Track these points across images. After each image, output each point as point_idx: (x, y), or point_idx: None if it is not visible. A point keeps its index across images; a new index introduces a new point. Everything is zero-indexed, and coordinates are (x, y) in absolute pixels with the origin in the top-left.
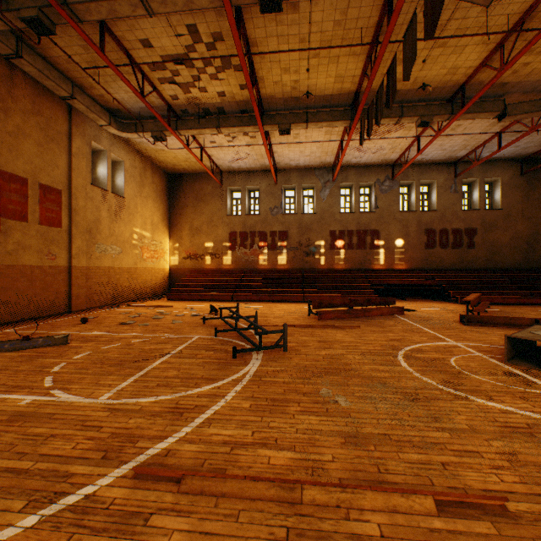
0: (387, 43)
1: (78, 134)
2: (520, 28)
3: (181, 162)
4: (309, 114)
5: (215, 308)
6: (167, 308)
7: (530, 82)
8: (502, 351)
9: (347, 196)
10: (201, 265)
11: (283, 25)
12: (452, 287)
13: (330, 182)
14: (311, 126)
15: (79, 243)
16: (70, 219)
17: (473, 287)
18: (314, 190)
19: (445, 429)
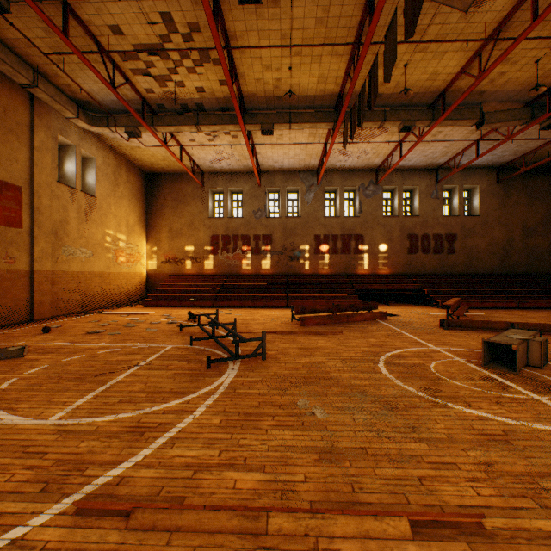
0: (369, 44)
1: (41, 126)
2: (496, 37)
3: (159, 161)
4: (293, 115)
5: (194, 315)
6: (142, 316)
7: (506, 91)
8: (480, 355)
9: (332, 200)
10: (181, 270)
11: (264, 19)
12: (433, 292)
13: (315, 185)
14: (294, 127)
15: (42, 245)
16: (32, 219)
17: (453, 292)
18: (298, 193)
19: (422, 440)
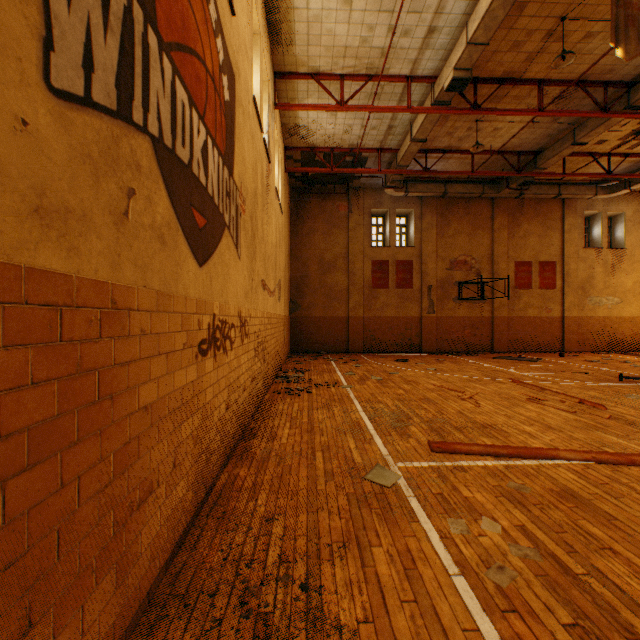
0: None
1: (568, 214)
2: None
3: None
4: None
5: None
6: None
7: None
8: None
9: None
10: None
11: None
12: None
13: None
14: None
15: (569, 298)
16: (562, 281)
17: None
18: None
19: None
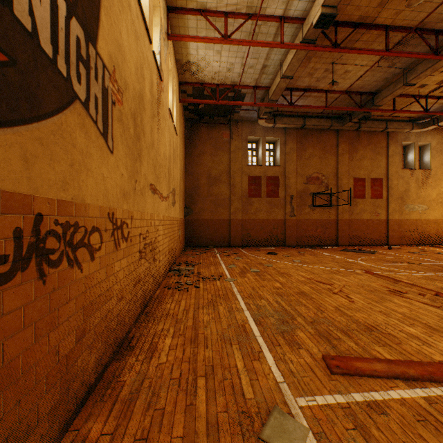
0: None
1: (391, 143)
2: None
3: None
4: None
5: None
6: None
7: None
8: None
9: None
10: None
11: None
12: None
13: None
14: None
15: (392, 205)
16: (387, 193)
17: None
18: None
19: None
